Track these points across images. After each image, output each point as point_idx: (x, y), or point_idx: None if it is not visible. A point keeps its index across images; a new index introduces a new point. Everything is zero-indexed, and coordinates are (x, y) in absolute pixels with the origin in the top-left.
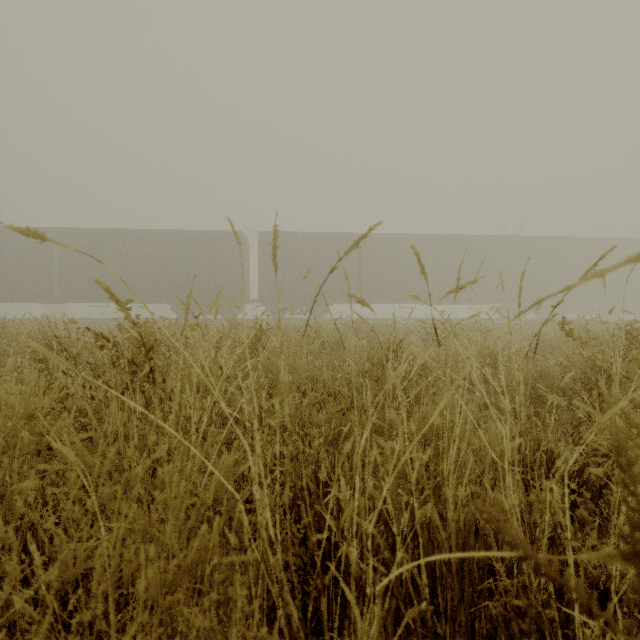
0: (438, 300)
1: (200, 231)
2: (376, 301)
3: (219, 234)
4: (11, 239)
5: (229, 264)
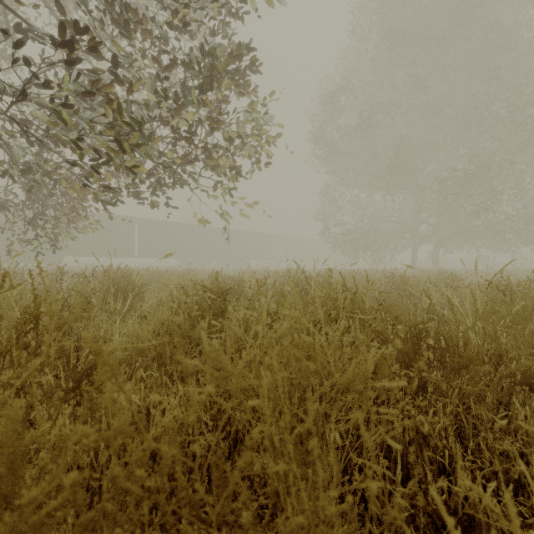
0: (142, 256)
1: None
2: (100, 255)
3: None
4: None
5: None
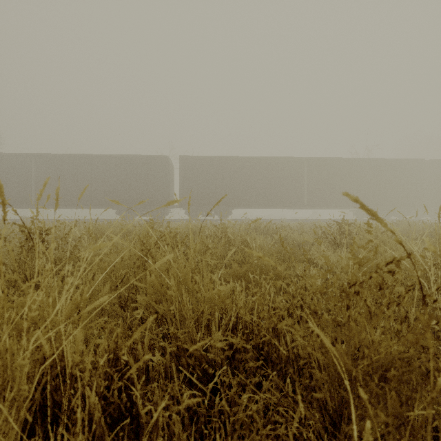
0: (312, 206)
1: (137, 155)
2: (266, 206)
3: (151, 158)
4: (1, 162)
5: (158, 179)
